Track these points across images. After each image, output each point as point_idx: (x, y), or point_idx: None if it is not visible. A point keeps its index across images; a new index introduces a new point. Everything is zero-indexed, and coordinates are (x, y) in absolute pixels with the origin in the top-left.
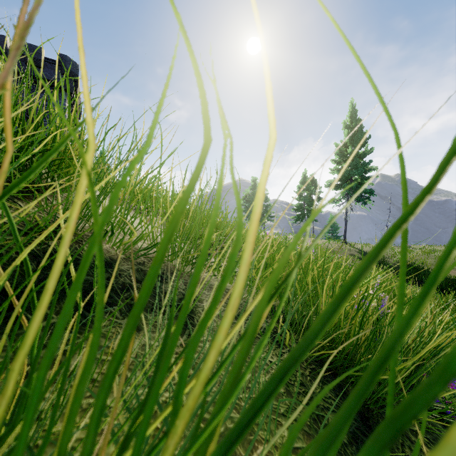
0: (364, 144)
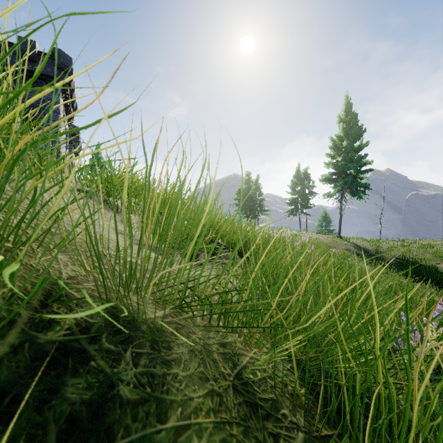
0: (359, 138)
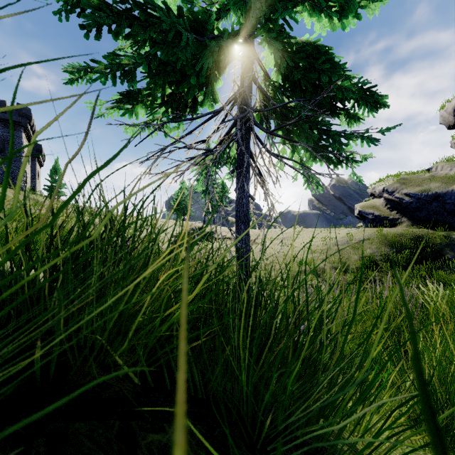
0: None
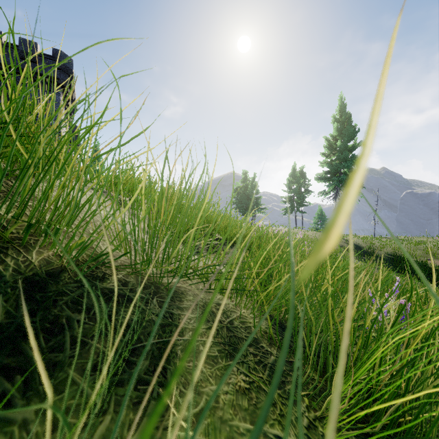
0: (353, 138)
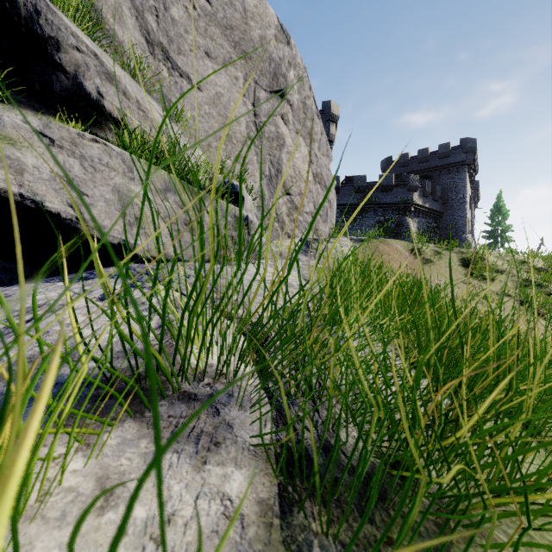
0: None
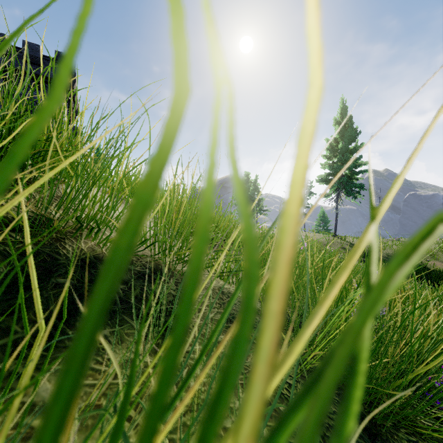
0: (354, 140)
